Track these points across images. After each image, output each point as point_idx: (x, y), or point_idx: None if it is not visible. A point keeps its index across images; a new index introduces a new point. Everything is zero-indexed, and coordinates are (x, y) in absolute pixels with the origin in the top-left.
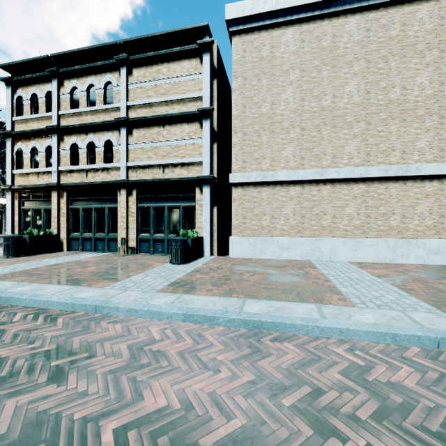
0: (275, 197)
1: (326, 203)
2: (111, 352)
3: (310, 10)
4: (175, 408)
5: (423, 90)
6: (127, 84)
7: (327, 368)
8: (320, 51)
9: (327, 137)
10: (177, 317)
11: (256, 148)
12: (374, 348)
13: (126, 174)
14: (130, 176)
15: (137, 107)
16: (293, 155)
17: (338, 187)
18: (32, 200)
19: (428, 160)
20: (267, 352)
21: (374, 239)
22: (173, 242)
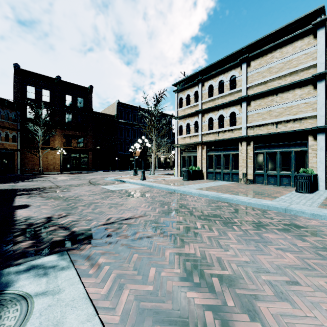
0: None
1: None
2: None
3: None
4: None
5: None
6: (246, 73)
7: None
8: None
9: None
10: None
11: None
12: None
13: (246, 132)
14: (248, 133)
15: (254, 86)
16: None
17: None
18: (186, 151)
19: None
20: None
21: None
22: (300, 177)
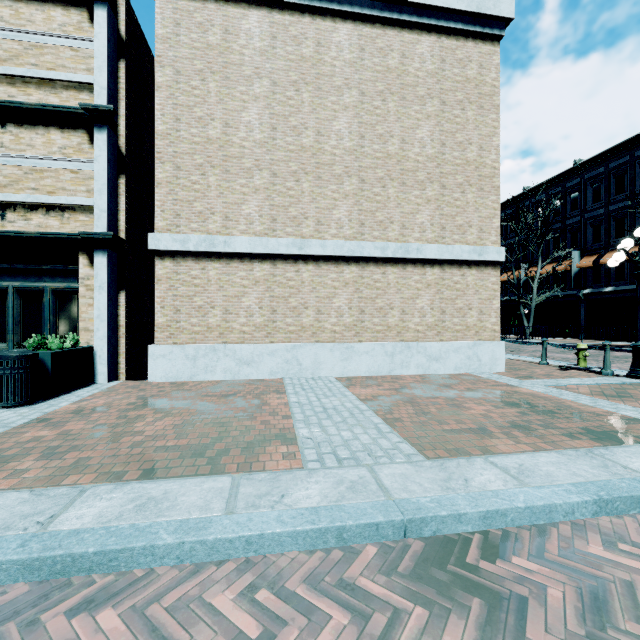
0: (231, 279)
1: (308, 291)
2: None
3: None
4: None
5: (424, 148)
6: None
7: None
8: (300, 60)
9: (310, 192)
10: None
11: (198, 194)
12: (300, 571)
13: None
14: None
15: None
16: (260, 213)
17: (324, 269)
18: None
19: (429, 240)
20: None
21: (369, 343)
22: None
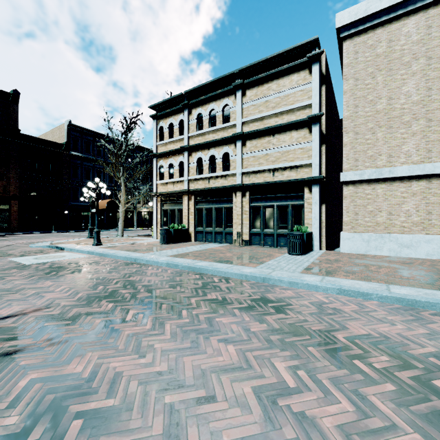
0: (393, 193)
1: None
2: (300, 304)
3: None
4: (375, 336)
5: None
6: (241, 104)
7: None
8: None
9: None
10: (332, 290)
11: (369, 145)
12: None
13: (241, 179)
14: (244, 181)
15: (250, 122)
16: (416, 148)
17: None
18: (169, 202)
19: None
20: (431, 320)
21: None
22: (292, 236)
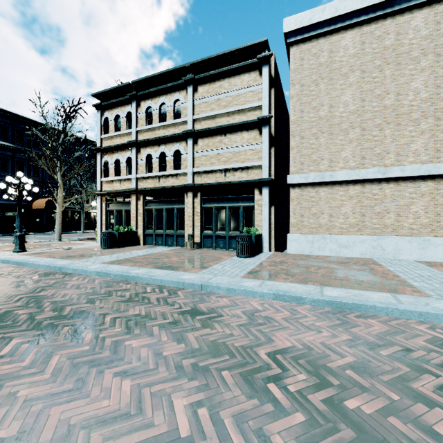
0: (334, 196)
1: (389, 201)
2: (232, 314)
3: (371, 11)
4: (299, 347)
5: None
6: (193, 100)
7: (412, 338)
8: (383, 50)
9: (390, 136)
10: (268, 296)
11: (313, 150)
12: None
13: (192, 179)
14: (196, 180)
15: (202, 120)
16: (353, 155)
17: (402, 185)
18: (115, 202)
19: None
20: (355, 324)
21: None
22: (240, 238)
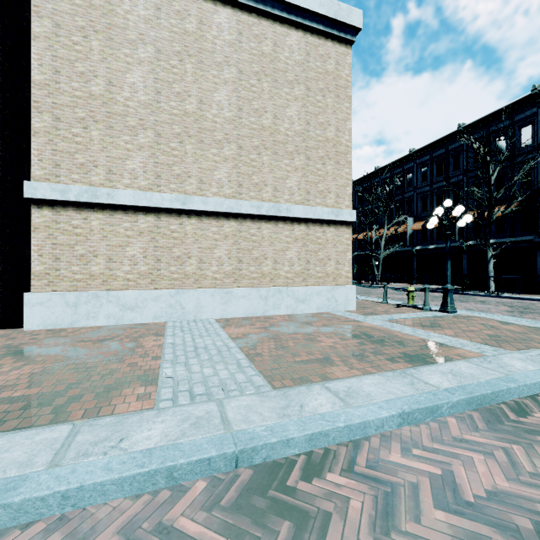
0: (115, 229)
1: (191, 242)
2: None
3: None
4: None
5: (293, 124)
6: None
7: None
8: (183, 33)
9: (192, 154)
10: None
11: (79, 146)
12: (118, 520)
13: None
14: None
15: None
16: (144, 169)
17: (206, 222)
18: None
19: (297, 202)
20: None
21: (246, 289)
22: None
